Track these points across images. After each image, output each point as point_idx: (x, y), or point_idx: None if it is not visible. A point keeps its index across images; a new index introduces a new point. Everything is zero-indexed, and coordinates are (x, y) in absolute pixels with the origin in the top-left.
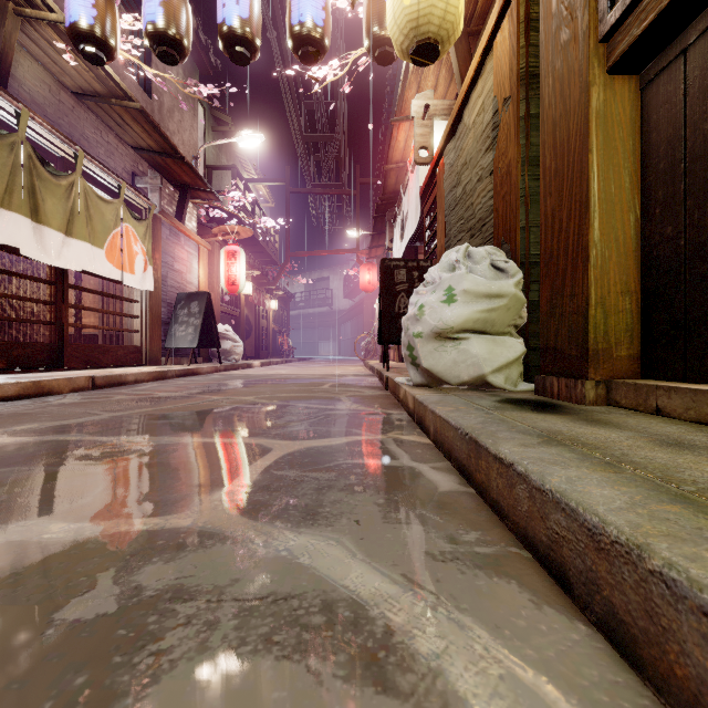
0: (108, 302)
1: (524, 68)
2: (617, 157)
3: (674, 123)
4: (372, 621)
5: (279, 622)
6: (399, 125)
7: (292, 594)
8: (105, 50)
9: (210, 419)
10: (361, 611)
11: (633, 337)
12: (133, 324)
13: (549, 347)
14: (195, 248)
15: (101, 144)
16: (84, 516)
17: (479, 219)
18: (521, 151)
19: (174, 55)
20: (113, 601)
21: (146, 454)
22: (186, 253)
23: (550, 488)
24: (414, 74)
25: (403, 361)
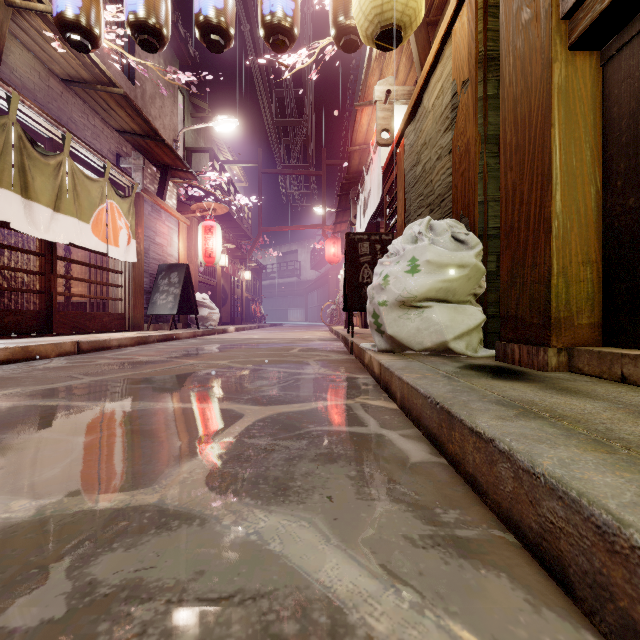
0: (96, 273)
1: (483, 51)
2: (579, 131)
3: (636, 96)
4: (351, 630)
5: (246, 631)
6: (363, 110)
7: (261, 592)
8: (90, 38)
9: (186, 384)
10: (338, 615)
11: (594, 306)
12: (117, 293)
13: (509, 315)
14: (175, 223)
15: (87, 127)
16: (48, 491)
17: (438, 195)
18: (479, 129)
19: (154, 43)
20: (62, 601)
21: (120, 420)
22: (167, 228)
23: (542, 472)
24: (376, 62)
25: (365, 326)
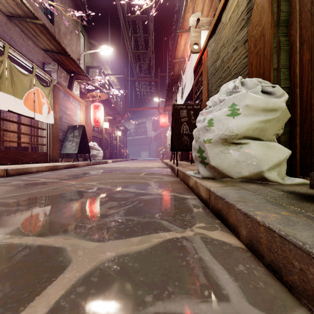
0: (34, 130)
1: None
2: None
3: None
4: None
5: None
6: (182, 35)
7: None
8: None
9: (49, 205)
10: None
11: None
12: (43, 141)
13: None
14: (78, 104)
15: (23, 45)
16: None
17: (234, 74)
18: (274, 16)
19: None
20: None
21: None
22: (73, 106)
23: None
24: (191, 2)
25: (181, 160)
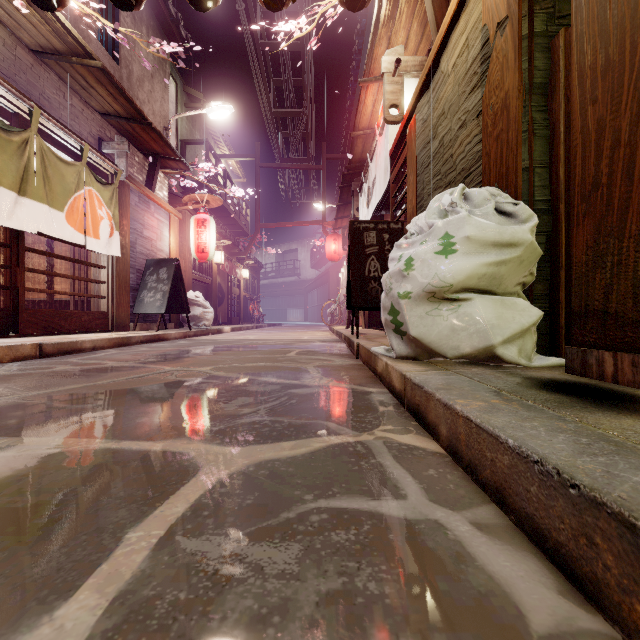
0: (80, 269)
1: None
2: None
3: None
4: None
5: None
6: (368, 87)
7: None
8: None
9: (142, 403)
10: None
11: None
12: (100, 290)
13: (591, 310)
14: (165, 216)
15: (64, 106)
16: None
17: (461, 170)
18: (523, 77)
19: None
20: None
21: None
22: (156, 221)
23: None
24: (384, 28)
25: (368, 326)
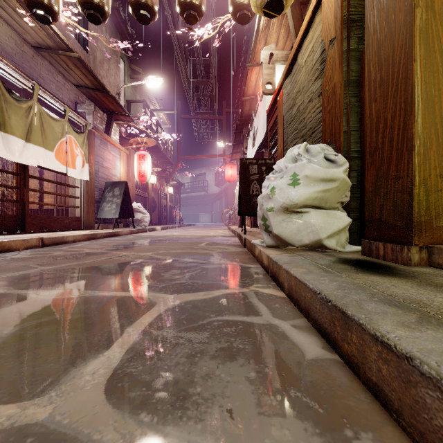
0: (61, 188)
1: (346, 15)
2: (437, 65)
3: None
4: None
5: None
6: (252, 69)
7: None
8: (51, 13)
9: (115, 273)
10: None
11: None
12: (75, 202)
13: (374, 219)
14: (118, 152)
15: (52, 82)
16: None
17: (310, 128)
18: (344, 75)
19: (98, 17)
20: None
21: (49, 309)
22: (112, 156)
23: None
24: (262, 33)
25: (253, 226)
